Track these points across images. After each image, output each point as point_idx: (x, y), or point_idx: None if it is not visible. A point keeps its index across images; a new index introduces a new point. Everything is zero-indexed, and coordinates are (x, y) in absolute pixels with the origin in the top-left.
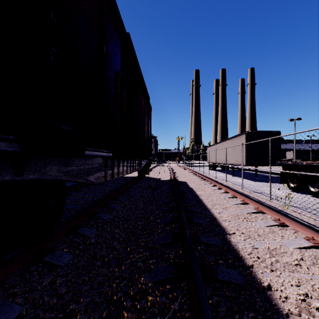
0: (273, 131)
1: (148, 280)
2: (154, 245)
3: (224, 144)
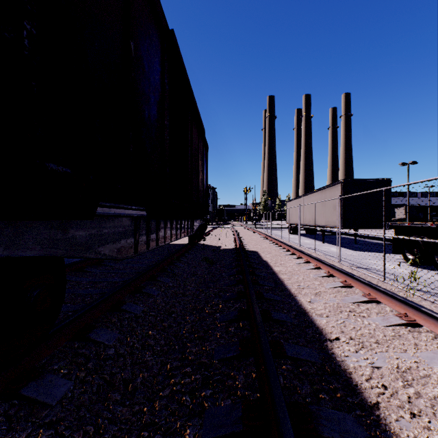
0: (381, 180)
1: (199, 435)
2: (210, 361)
3: (310, 198)
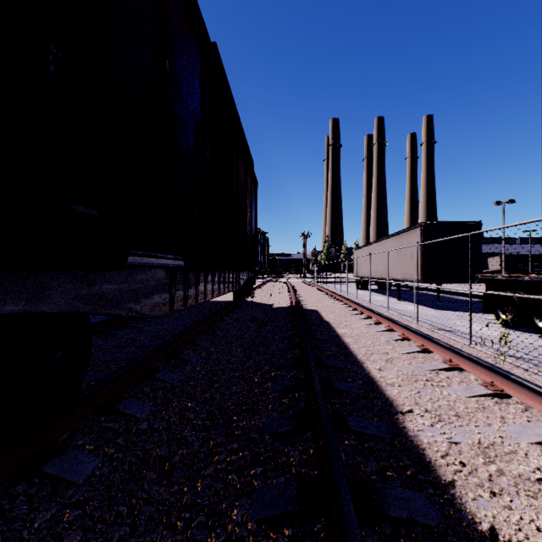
0: (469, 223)
1: (247, 515)
2: (260, 437)
3: (382, 245)
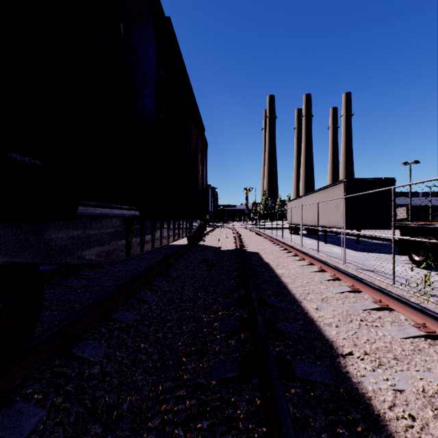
0: (384, 179)
1: None
2: (207, 382)
3: (311, 198)
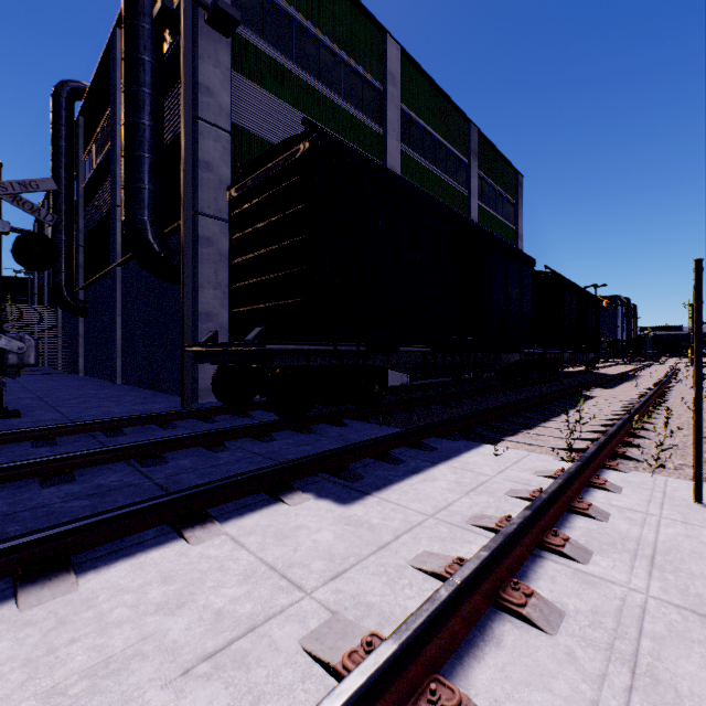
0: None
1: None
2: None
3: None
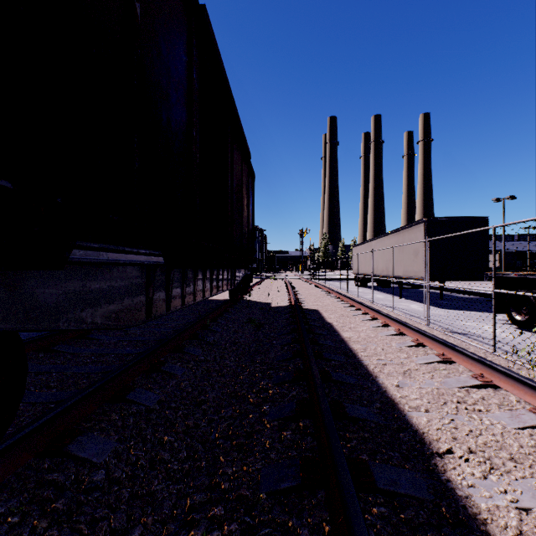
0: (475, 218)
1: None
2: (253, 495)
3: (383, 242)
